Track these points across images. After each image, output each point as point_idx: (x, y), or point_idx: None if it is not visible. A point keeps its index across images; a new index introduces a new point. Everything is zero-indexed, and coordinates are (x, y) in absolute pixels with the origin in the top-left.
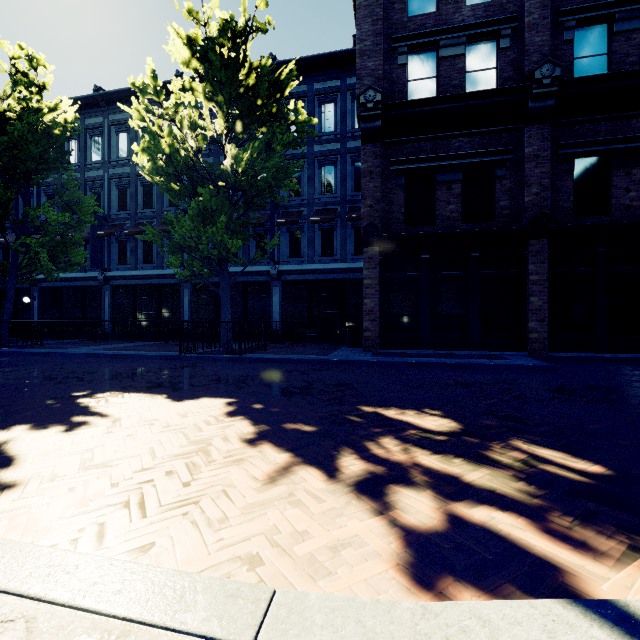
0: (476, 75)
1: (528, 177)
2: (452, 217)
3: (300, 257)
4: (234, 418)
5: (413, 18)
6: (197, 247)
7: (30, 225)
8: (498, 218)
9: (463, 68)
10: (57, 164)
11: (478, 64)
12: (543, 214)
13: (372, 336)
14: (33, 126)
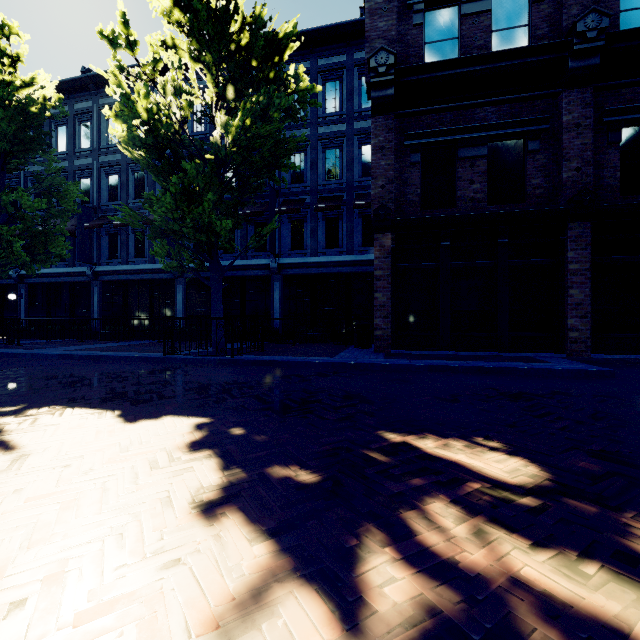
0: (504, 34)
1: (567, 150)
2: (476, 198)
3: (302, 249)
4: (197, 454)
5: None
6: (182, 231)
7: (3, 212)
8: (530, 198)
9: (489, 26)
10: (34, 145)
11: (506, 21)
12: (586, 192)
13: (384, 335)
14: (4, 100)
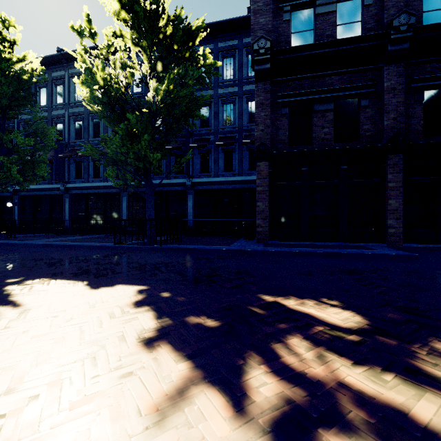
0: (345, 27)
1: (387, 105)
2: (326, 138)
3: (208, 172)
4: (139, 309)
5: None
6: (126, 161)
7: (4, 147)
8: (362, 138)
9: (334, 22)
10: (25, 101)
11: (346, 18)
12: (400, 134)
13: (263, 231)
14: (5, 71)
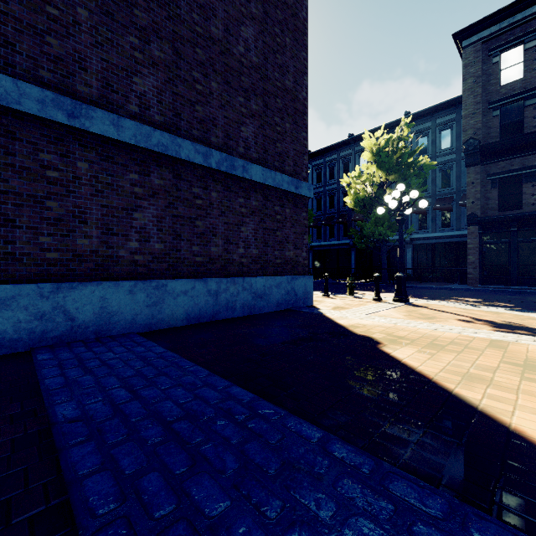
0: None
1: None
2: (535, 203)
3: (425, 229)
4: None
5: (504, 86)
6: (372, 235)
7: None
8: None
9: None
10: None
11: None
12: None
13: (473, 277)
14: None
